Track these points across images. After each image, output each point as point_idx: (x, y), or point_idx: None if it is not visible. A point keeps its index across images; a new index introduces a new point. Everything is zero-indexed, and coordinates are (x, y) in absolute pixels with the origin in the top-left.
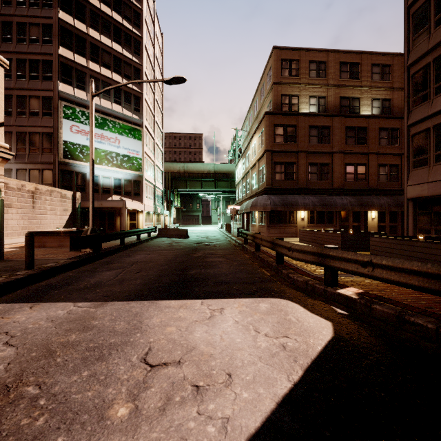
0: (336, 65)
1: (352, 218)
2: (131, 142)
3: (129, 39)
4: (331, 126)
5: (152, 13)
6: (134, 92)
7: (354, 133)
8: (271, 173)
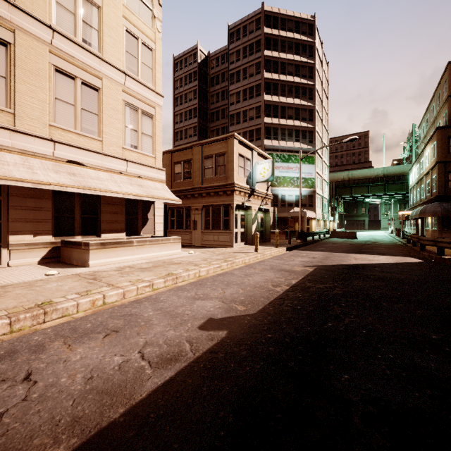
0: None
1: None
2: (306, 167)
3: (305, 91)
4: None
5: (320, 55)
6: (308, 129)
7: None
8: (444, 182)
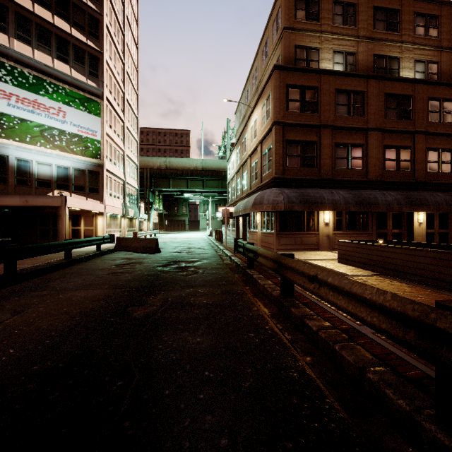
0: (369, 10)
1: (391, 223)
2: (83, 118)
3: None
4: (365, 91)
5: None
6: (90, 50)
7: (396, 103)
8: (283, 157)
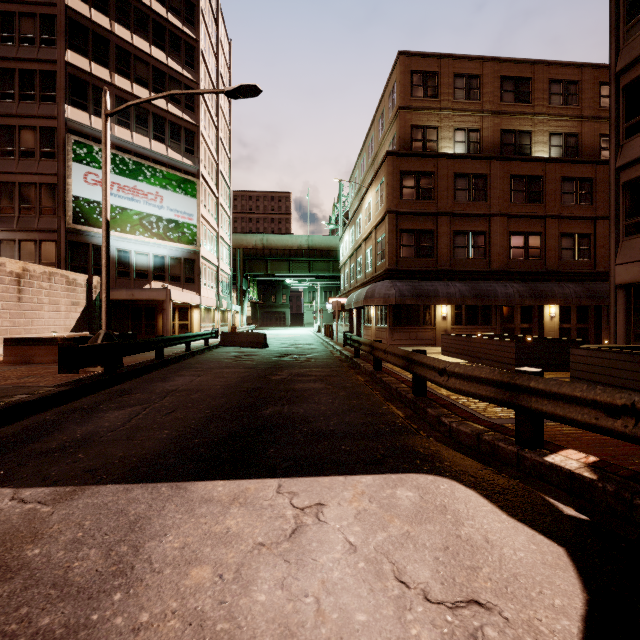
0: (495, 80)
1: (520, 317)
2: (180, 201)
3: (178, 43)
4: (487, 174)
5: (214, 6)
6: (186, 124)
7: (523, 185)
8: (396, 247)
